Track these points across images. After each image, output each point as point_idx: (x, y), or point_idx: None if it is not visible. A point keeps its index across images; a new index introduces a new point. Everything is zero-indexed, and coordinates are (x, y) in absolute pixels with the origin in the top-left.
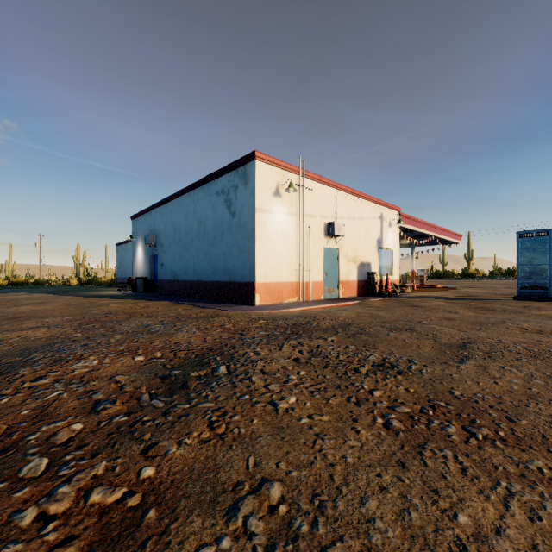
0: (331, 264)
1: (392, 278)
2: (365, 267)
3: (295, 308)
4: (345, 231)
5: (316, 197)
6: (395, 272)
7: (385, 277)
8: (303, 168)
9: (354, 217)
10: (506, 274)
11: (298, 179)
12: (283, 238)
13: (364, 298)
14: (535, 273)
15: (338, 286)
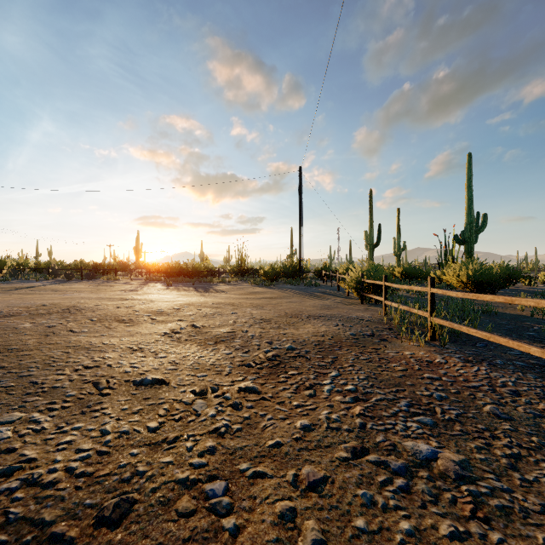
0: None
1: None
2: None
3: None
4: None
5: None
6: None
7: None
8: None
9: None
10: None
11: None
12: None
13: None
14: None
15: None
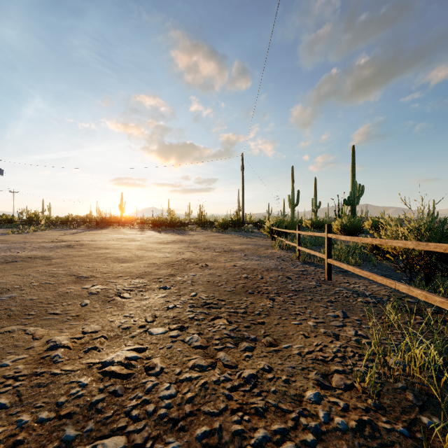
0: None
1: None
2: None
3: None
4: None
5: None
6: None
7: None
8: None
9: None
10: None
11: None
12: None
13: None
14: None
15: None
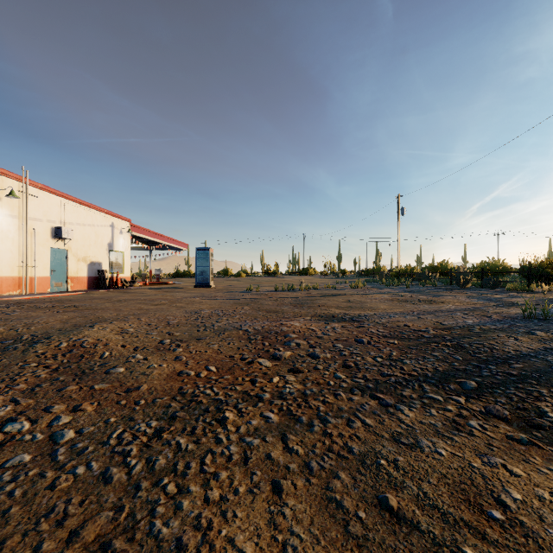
0: (60, 262)
1: (123, 275)
2: (96, 266)
3: (18, 297)
4: (75, 235)
5: (42, 204)
6: (126, 271)
7: (116, 274)
8: (27, 177)
9: (84, 224)
10: (224, 274)
11: (21, 186)
12: (2, 237)
13: (92, 290)
14: (204, 272)
15: (67, 281)
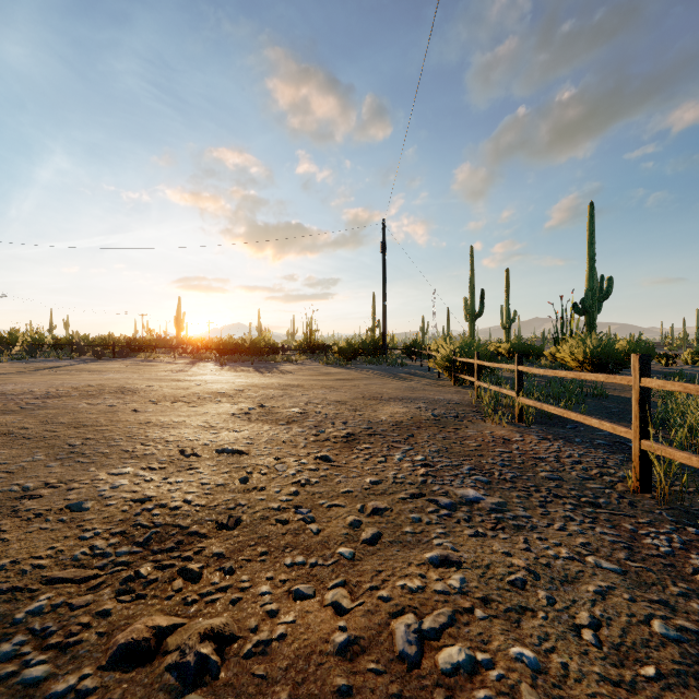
0: None
1: None
2: None
3: None
4: None
5: None
6: None
7: None
8: None
9: None
10: None
11: None
12: None
13: None
14: None
15: None
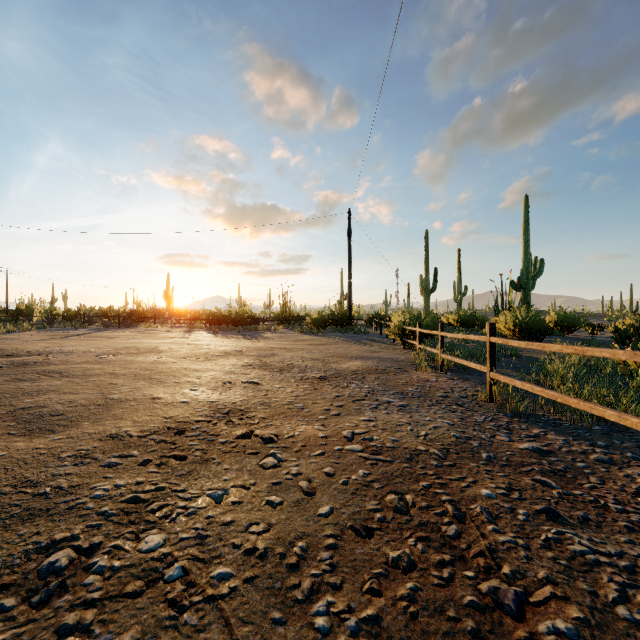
0: None
1: None
2: None
3: None
4: None
5: None
6: None
7: None
8: None
9: None
10: None
11: None
12: None
13: None
14: None
15: None
